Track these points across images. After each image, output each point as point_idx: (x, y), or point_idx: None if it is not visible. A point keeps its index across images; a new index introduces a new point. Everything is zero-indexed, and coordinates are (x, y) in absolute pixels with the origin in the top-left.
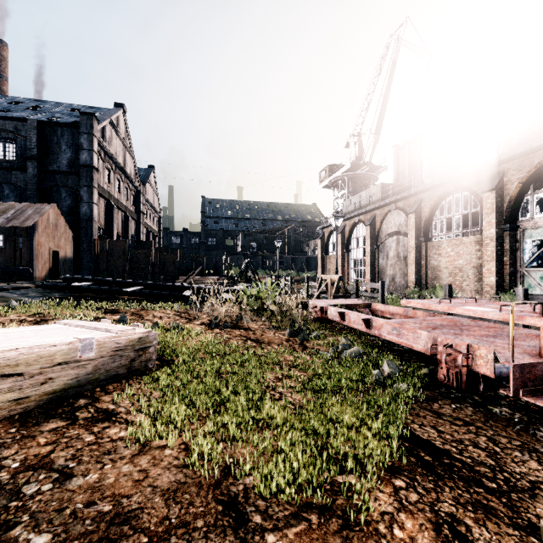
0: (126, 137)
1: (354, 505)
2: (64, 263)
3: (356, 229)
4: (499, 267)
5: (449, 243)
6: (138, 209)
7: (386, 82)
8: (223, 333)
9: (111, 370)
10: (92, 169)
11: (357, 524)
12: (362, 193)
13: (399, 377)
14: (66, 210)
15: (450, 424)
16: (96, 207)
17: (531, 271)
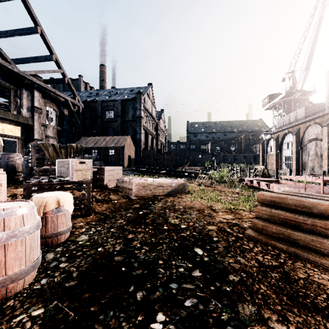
0: (152, 99)
1: (239, 213)
2: (132, 160)
3: (286, 137)
4: None
5: None
6: (157, 133)
7: (314, 33)
8: (205, 187)
9: (177, 190)
10: (141, 118)
11: (238, 214)
12: (291, 113)
13: None
14: (131, 137)
15: None
16: (142, 135)
17: None
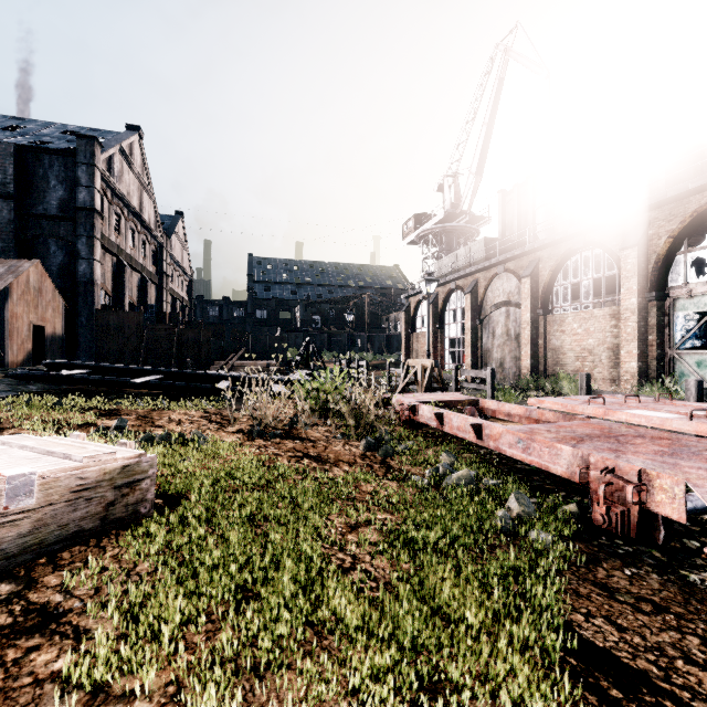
0: (144, 172)
1: None
2: (52, 343)
3: (452, 298)
4: (642, 349)
5: (575, 316)
6: (161, 270)
7: (490, 107)
8: (269, 447)
9: (69, 524)
10: (94, 213)
11: None
12: (460, 250)
13: (535, 519)
14: (57, 270)
15: (634, 611)
16: (99, 266)
17: (684, 353)
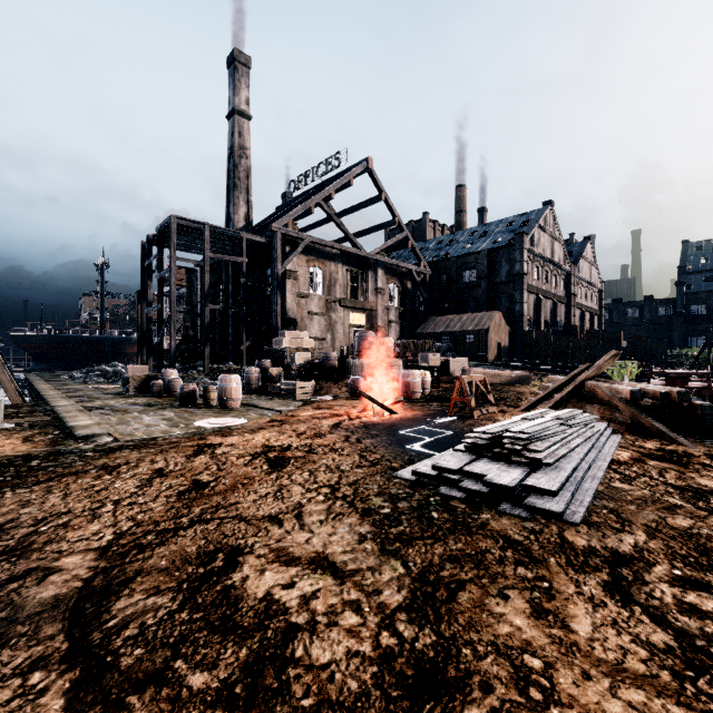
0: (554, 228)
1: None
2: (504, 350)
3: None
4: None
5: None
6: (568, 292)
7: None
8: None
9: (518, 381)
10: (523, 275)
11: None
12: None
13: None
14: (505, 310)
15: None
16: (525, 305)
17: None
